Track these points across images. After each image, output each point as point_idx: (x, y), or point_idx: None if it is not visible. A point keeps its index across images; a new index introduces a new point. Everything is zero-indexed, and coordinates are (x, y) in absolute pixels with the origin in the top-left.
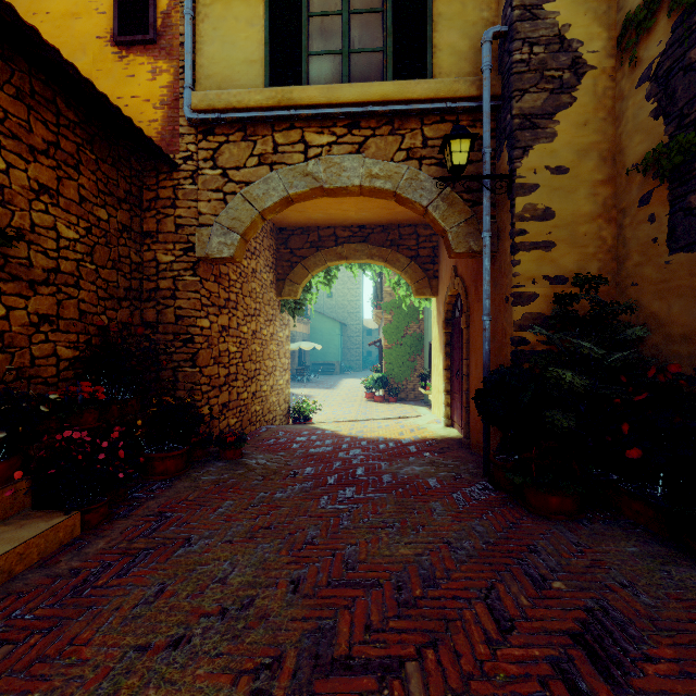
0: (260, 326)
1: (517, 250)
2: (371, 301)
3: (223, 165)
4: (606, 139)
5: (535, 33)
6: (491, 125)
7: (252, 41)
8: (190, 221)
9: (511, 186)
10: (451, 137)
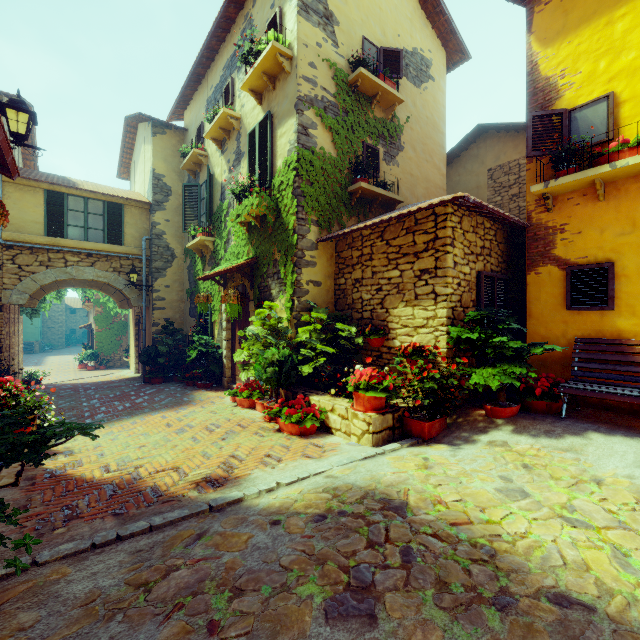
0: (14, 327)
1: (154, 310)
2: (83, 296)
3: (19, 263)
4: (182, 278)
5: (160, 243)
6: (147, 263)
7: (37, 214)
8: None
9: (152, 289)
10: (131, 273)
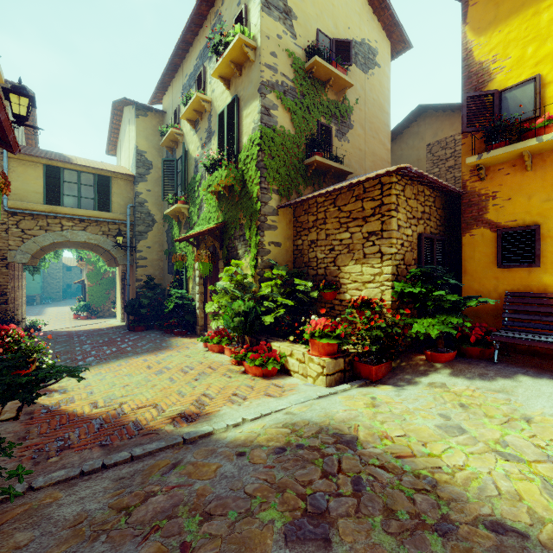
0: (18, 283)
1: (137, 267)
2: (77, 255)
3: (22, 228)
4: (161, 240)
5: (142, 210)
6: (132, 228)
7: (38, 185)
8: (5, 248)
9: (136, 250)
10: (117, 236)
